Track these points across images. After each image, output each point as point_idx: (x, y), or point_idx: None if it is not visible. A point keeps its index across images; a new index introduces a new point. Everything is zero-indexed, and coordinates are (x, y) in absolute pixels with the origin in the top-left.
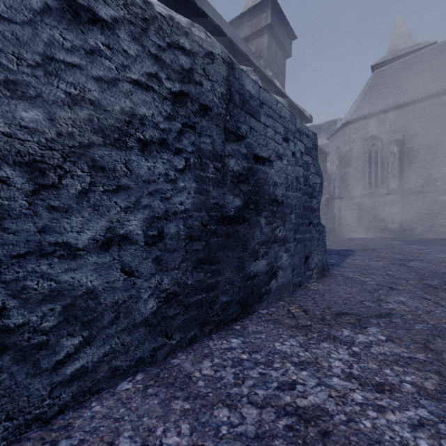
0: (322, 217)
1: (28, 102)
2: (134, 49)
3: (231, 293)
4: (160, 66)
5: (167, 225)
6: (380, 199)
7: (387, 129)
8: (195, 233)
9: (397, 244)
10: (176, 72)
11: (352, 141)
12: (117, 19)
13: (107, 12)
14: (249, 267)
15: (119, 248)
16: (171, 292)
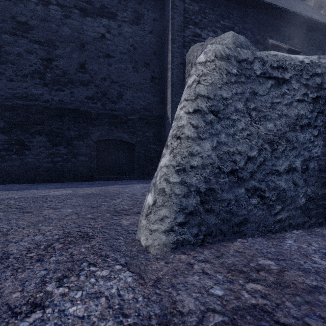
0: None
1: (269, 121)
2: (297, 86)
3: None
4: (307, 88)
5: (309, 163)
6: None
7: None
8: (322, 168)
9: None
10: (314, 88)
11: None
12: (291, 76)
13: (288, 76)
14: None
15: (292, 173)
16: (310, 196)
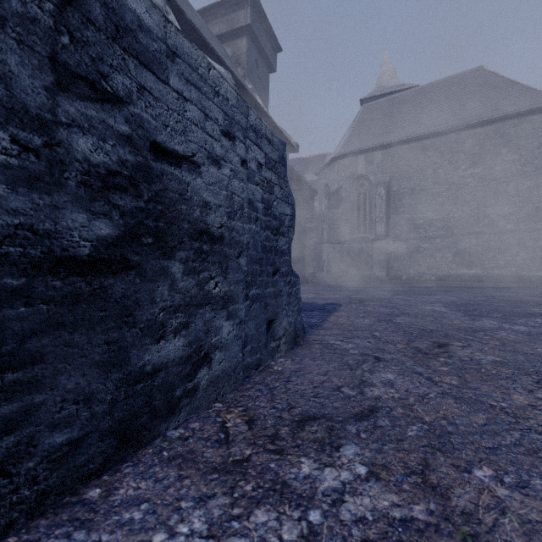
0: (309, 264)
1: None
2: None
3: (83, 419)
4: None
5: None
6: (369, 245)
7: (375, 169)
8: None
9: (384, 295)
10: None
11: (341, 179)
12: None
13: None
14: (141, 356)
15: None
16: None
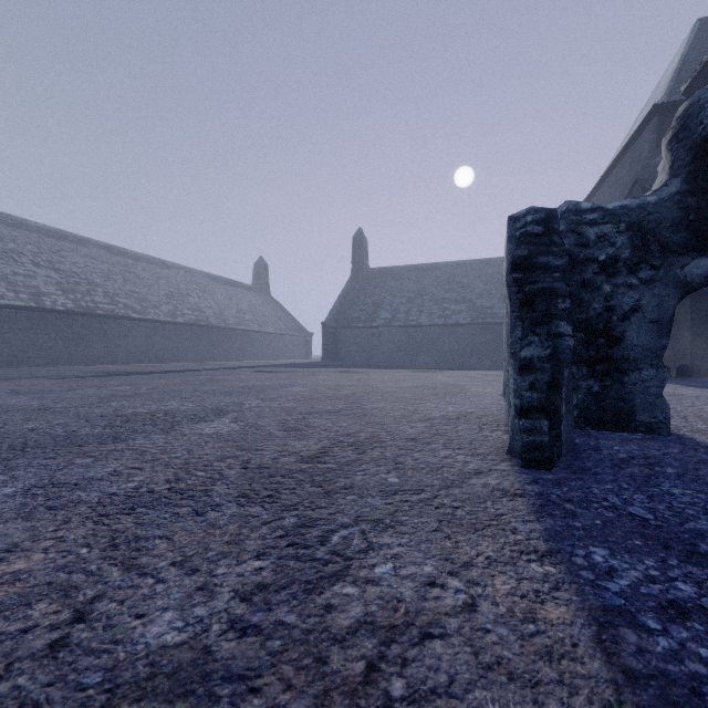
0: None
1: None
2: None
3: None
4: None
5: None
6: None
7: None
8: None
9: None
10: None
11: None
12: None
13: None
14: None
15: None
16: None
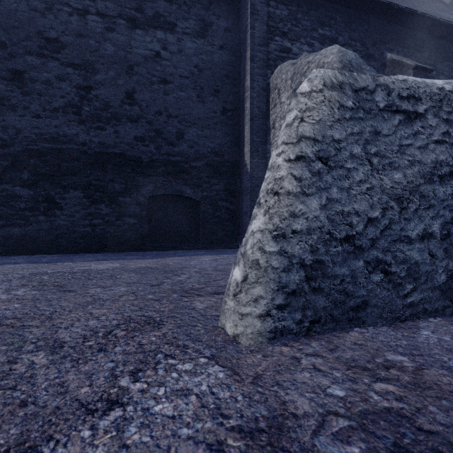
0: None
1: (396, 170)
2: (434, 122)
3: None
4: (449, 125)
5: (452, 227)
6: None
7: None
8: None
9: None
10: None
11: None
12: (426, 109)
13: (422, 108)
14: None
15: (427, 240)
16: None
